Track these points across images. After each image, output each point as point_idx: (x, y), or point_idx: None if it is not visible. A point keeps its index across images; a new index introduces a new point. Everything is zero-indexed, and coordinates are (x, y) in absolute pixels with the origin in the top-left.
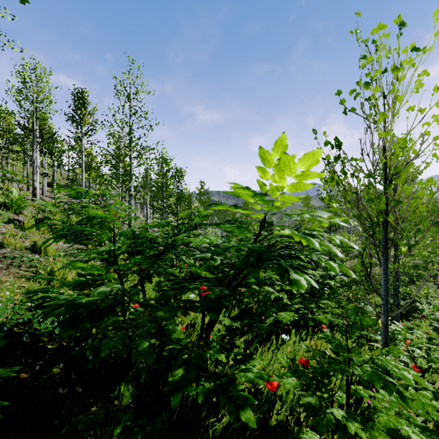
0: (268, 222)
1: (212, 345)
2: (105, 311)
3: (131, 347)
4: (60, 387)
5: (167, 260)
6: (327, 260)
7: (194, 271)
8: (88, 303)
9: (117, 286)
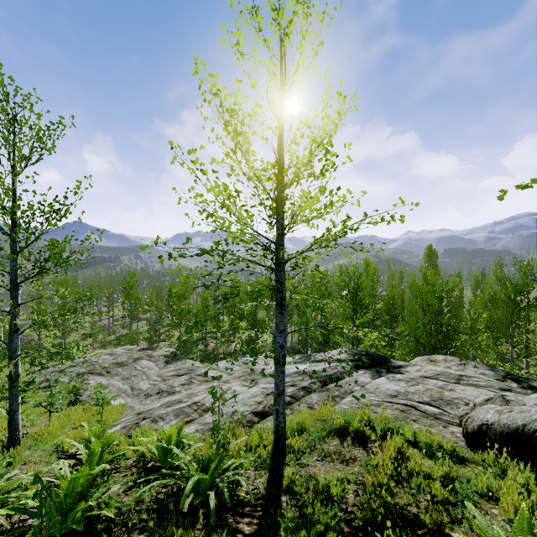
0: None
1: None
2: None
3: None
4: None
5: None
6: None
7: None
8: None
9: None
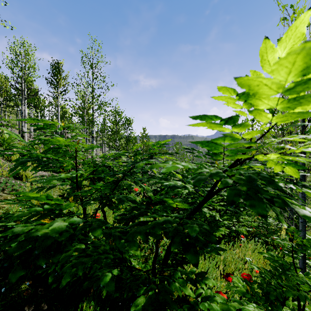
0: (215, 152)
1: (177, 275)
2: (65, 243)
3: (92, 281)
4: (26, 305)
5: (125, 186)
6: (303, 188)
7: (153, 197)
8: (44, 237)
9: (75, 220)
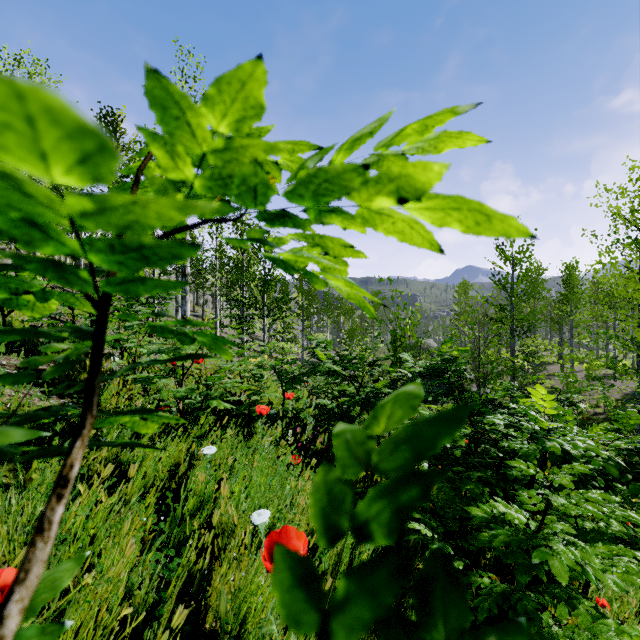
0: None
1: None
2: None
3: None
4: None
5: None
6: None
7: None
8: None
9: None
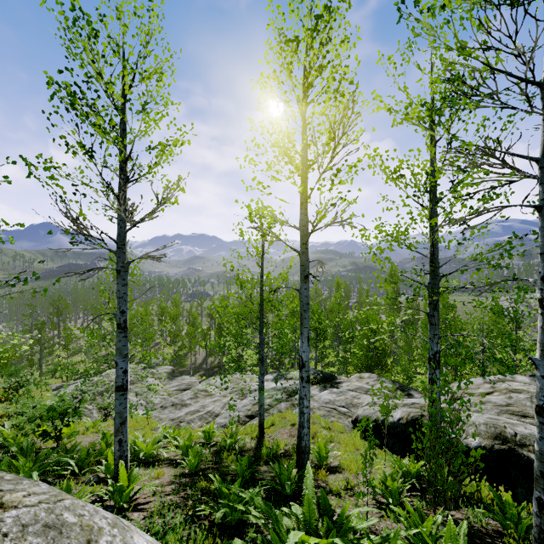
0: None
1: None
2: None
3: None
4: None
5: None
6: None
7: None
8: None
9: None
